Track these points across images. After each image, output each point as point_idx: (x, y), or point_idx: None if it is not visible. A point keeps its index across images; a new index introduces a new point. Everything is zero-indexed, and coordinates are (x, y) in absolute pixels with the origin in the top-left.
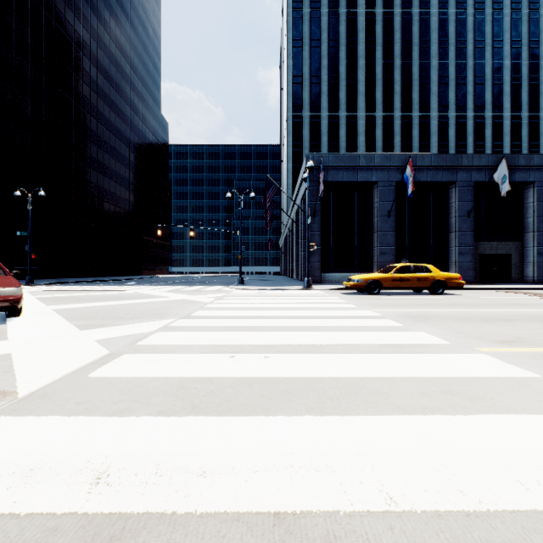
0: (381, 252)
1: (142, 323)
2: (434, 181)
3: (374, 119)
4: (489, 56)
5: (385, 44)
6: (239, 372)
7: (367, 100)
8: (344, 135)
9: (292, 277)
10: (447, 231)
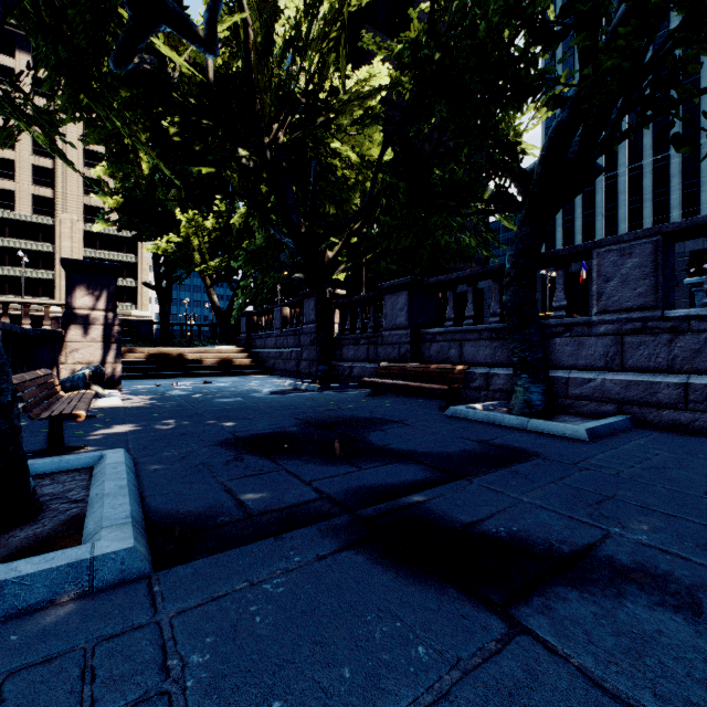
0: None
1: None
2: None
3: (639, 169)
4: None
5: None
6: None
7: (630, 152)
8: (601, 200)
9: None
10: None
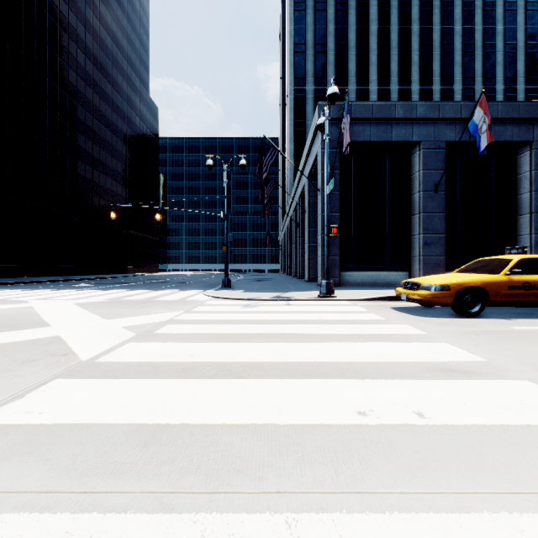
0: (425, 242)
1: None
2: (501, 140)
3: (388, 93)
4: (521, 20)
5: (401, 7)
6: None
7: (381, 71)
8: None
9: (294, 276)
10: (515, 212)
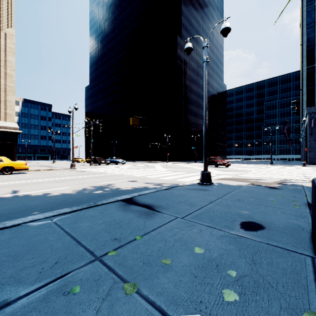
0: None
1: (253, 168)
2: None
3: None
4: None
5: None
6: (274, 171)
7: None
8: None
9: None
10: None
